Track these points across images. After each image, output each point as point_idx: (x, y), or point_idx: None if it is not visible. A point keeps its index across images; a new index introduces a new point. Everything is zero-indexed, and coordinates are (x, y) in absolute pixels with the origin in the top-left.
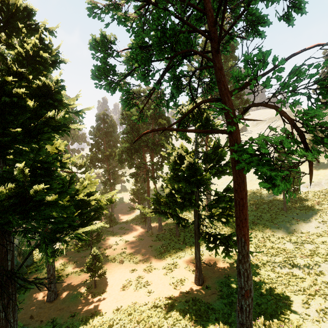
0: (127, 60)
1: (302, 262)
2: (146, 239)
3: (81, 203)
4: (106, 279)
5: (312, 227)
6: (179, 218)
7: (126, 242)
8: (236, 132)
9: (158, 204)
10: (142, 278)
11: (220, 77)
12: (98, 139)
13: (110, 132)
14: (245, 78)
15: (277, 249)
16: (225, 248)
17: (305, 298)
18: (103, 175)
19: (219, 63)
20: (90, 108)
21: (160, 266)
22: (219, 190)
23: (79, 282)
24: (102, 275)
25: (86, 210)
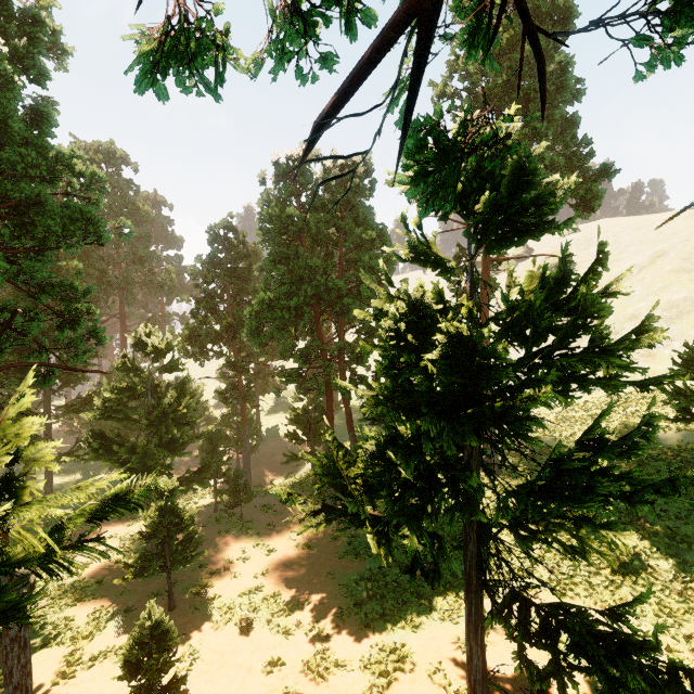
0: None
1: None
2: (323, 546)
3: None
4: (192, 693)
5: None
6: None
7: (271, 552)
8: None
9: (340, 487)
10: None
11: None
12: (213, 287)
13: (242, 271)
14: None
15: None
16: (603, 690)
17: None
18: (222, 373)
19: None
20: None
21: (353, 655)
22: None
23: (116, 692)
24: (173, 688)
25: None
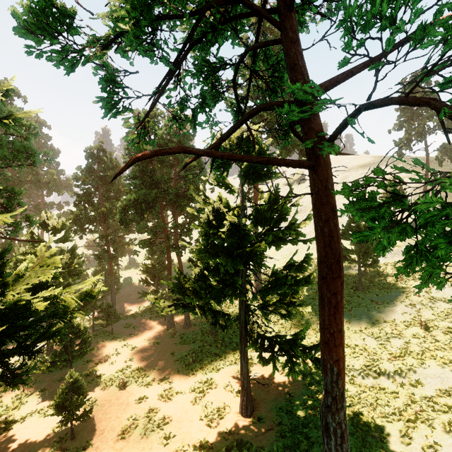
0: (108, 13)
1: (391, 367)
2: (166, 341)
3: (14, 307)
4: (94, 420)
5: (398, 313)
6: (215, 313)
7: (133, 348)
8: (325, 167)
9: (181, 293)
10: (156, 411)
11: (295, 57)
12: (89, 187)
13: (110, 178)
14: (372, 26)
15: (355, 348)
16: (288, 359)
17: (402, 426)
18: (97, 243)
19: (293, 30)
20: (33, 112)
21: (185, 388)
22: (272, 263)
23: (44, 430)
24: (85, 415)
25: (28, 321)
